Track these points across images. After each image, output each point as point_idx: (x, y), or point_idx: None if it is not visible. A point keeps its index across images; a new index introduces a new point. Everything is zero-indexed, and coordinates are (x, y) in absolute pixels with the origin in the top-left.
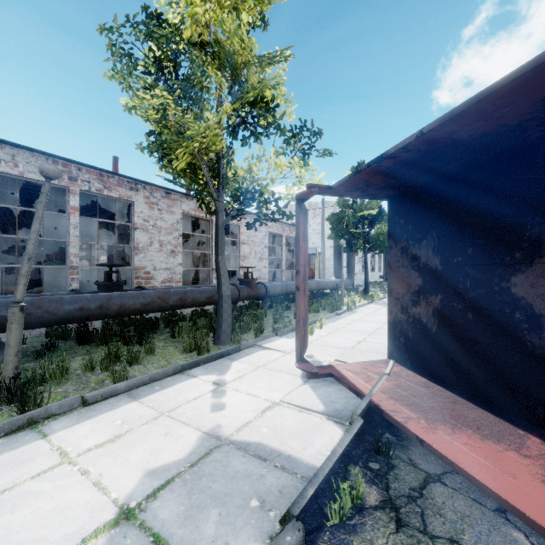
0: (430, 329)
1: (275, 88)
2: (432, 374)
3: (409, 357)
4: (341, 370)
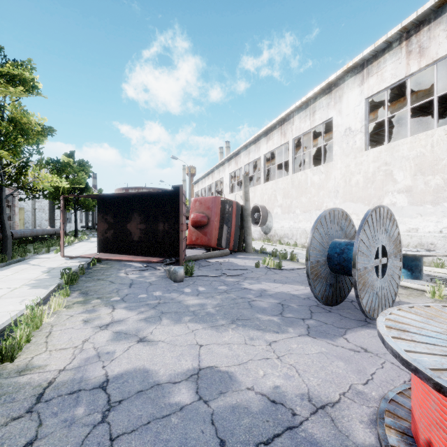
0: (111, 239)
1: (42, 139)
2: (111, 252)
3: (104, 250)
4: (82, 256)
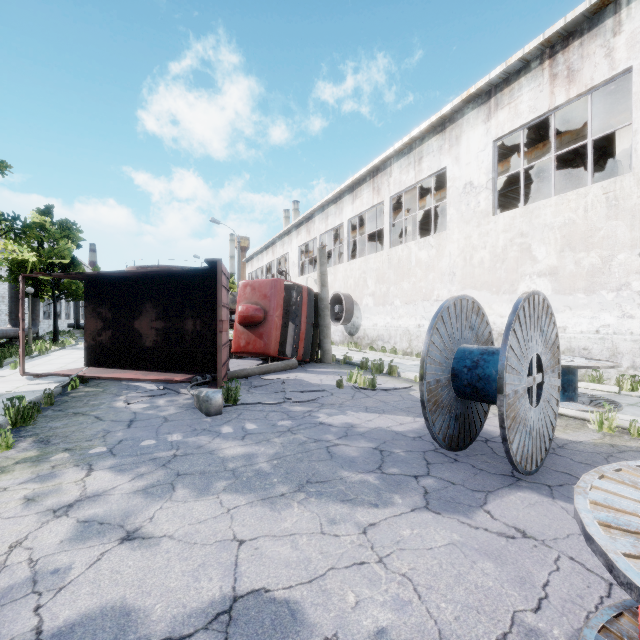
0: (107, 346)
1: None
2: (108, 366)
3: (97, 362)
4: (56, 372)
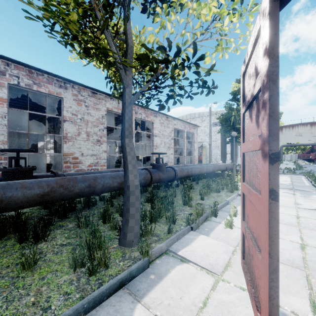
0: None
1: None
2: None
3: None
4: None
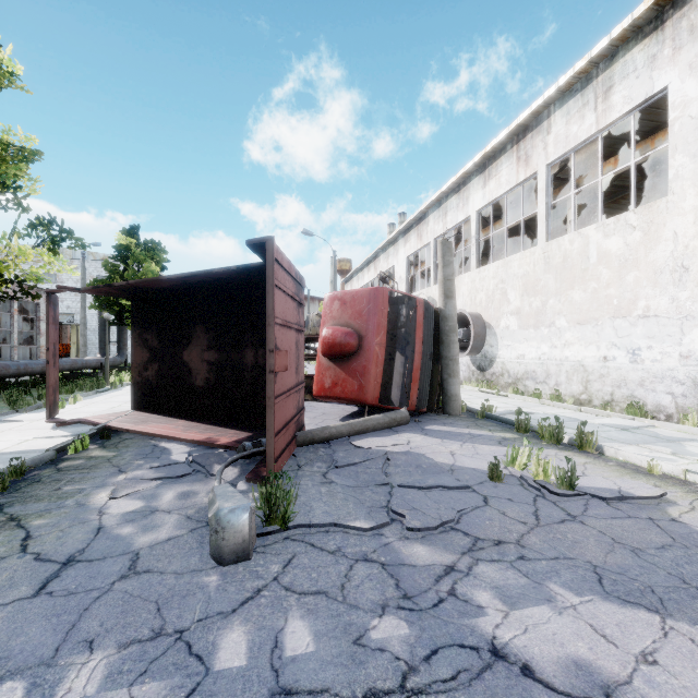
0: (154, 383)
1: (18, 175)
2: (155, 410)
3: (143, 404)
4: (88, 418)
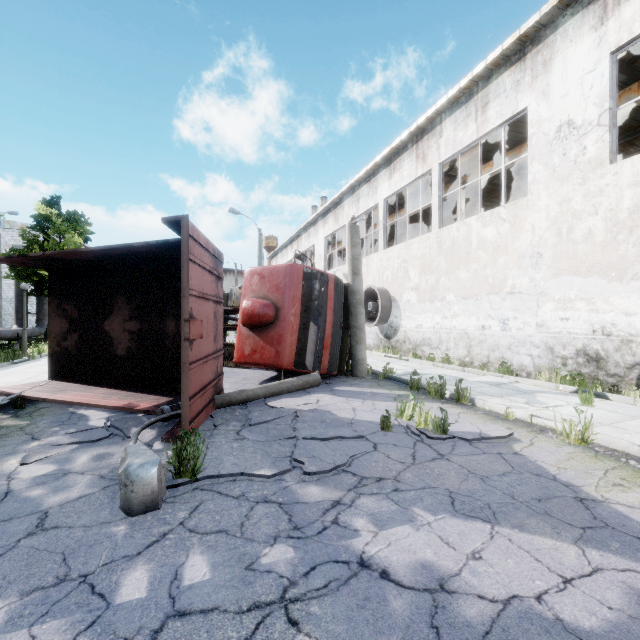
0: (73, 353)
1: None
2: (74, 380)
3: (62, 374)
4: (1, 389)
